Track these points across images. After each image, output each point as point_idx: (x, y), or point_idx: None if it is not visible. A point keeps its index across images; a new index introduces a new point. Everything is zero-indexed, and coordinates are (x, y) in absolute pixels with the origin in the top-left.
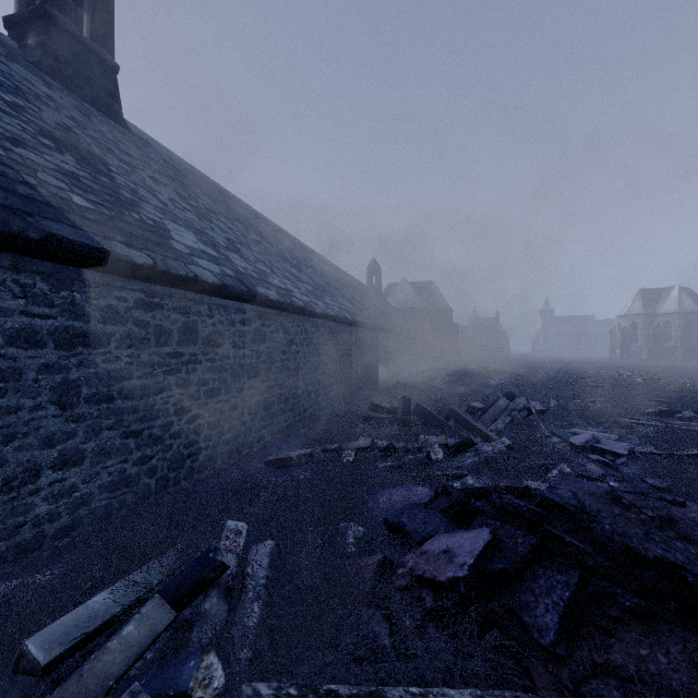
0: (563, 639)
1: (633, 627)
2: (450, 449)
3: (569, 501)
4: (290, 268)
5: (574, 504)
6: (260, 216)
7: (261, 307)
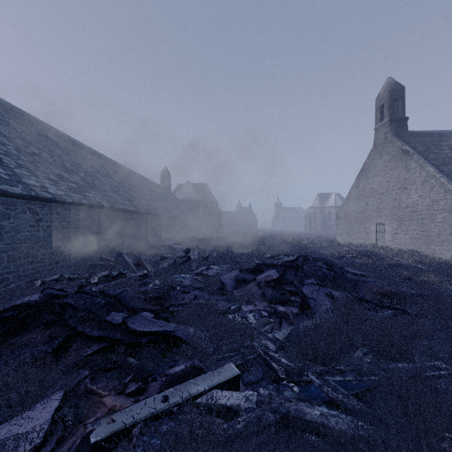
0: (3, 336)
1: (39, 329)
2: (114, 278)
3: (115, 293)
4: (61, 172)
5: (114, 294)
6: (61, 134)
7: (6, 197)
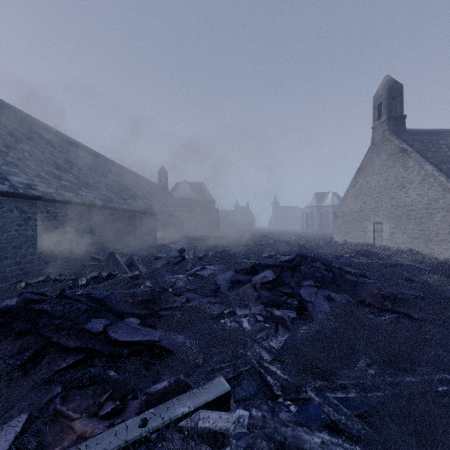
0: None
1: (10, 338)
2: (104, 279)
3: (101, 296)
4: (53, 170)
5: (99, 297)
6: (55, 131)
7: None
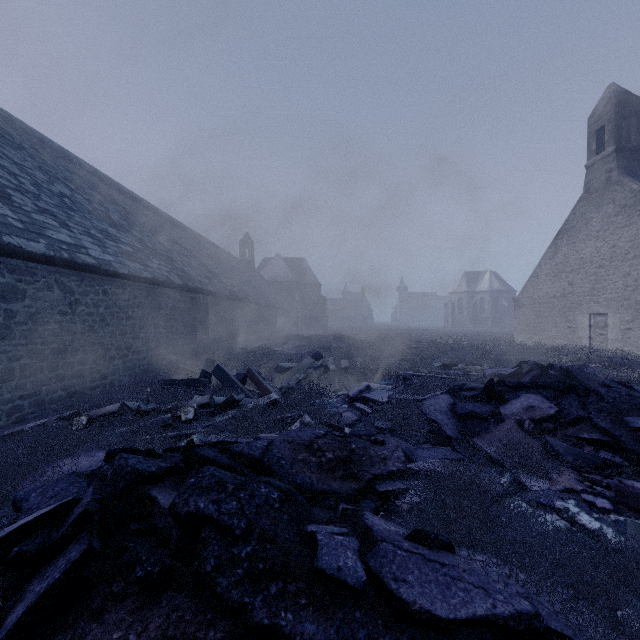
0: None
1: (126, 604)
2: (218, 408)
3: (255, 451)
4: (107, 227)
5: (255, 454)
6: (100, 175)
7: (17, 259)
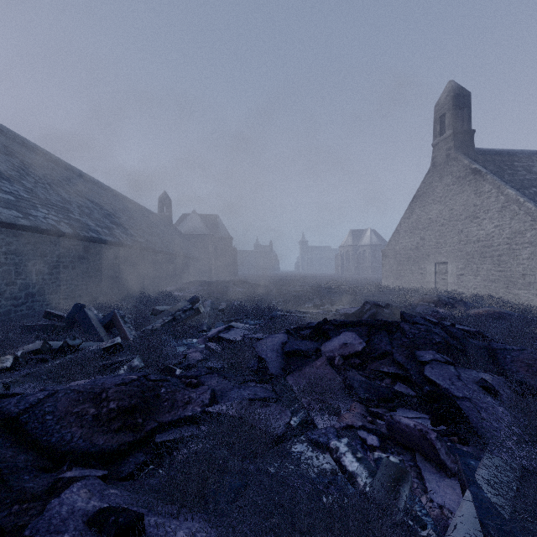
0: None
1: None
2: (55, 354)
3: (18, 407)
4: None
5: (13, 411)
6: (3, 129)
7: None
